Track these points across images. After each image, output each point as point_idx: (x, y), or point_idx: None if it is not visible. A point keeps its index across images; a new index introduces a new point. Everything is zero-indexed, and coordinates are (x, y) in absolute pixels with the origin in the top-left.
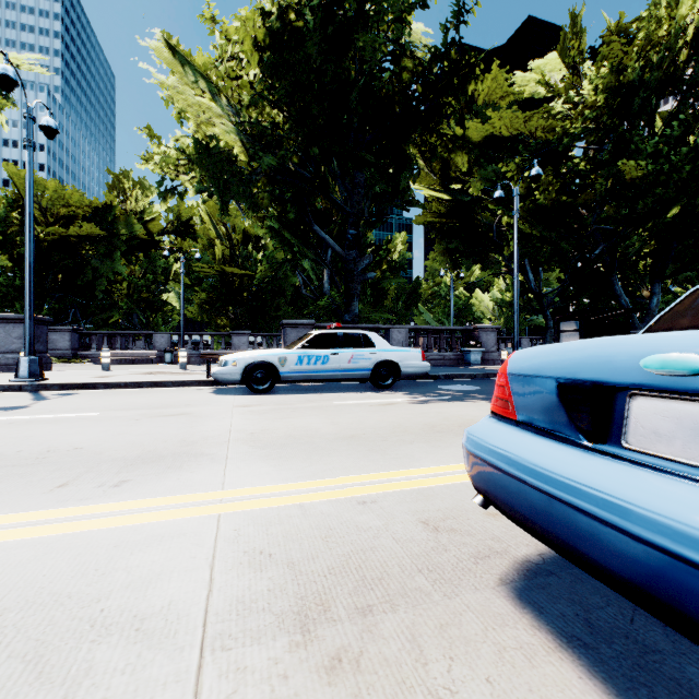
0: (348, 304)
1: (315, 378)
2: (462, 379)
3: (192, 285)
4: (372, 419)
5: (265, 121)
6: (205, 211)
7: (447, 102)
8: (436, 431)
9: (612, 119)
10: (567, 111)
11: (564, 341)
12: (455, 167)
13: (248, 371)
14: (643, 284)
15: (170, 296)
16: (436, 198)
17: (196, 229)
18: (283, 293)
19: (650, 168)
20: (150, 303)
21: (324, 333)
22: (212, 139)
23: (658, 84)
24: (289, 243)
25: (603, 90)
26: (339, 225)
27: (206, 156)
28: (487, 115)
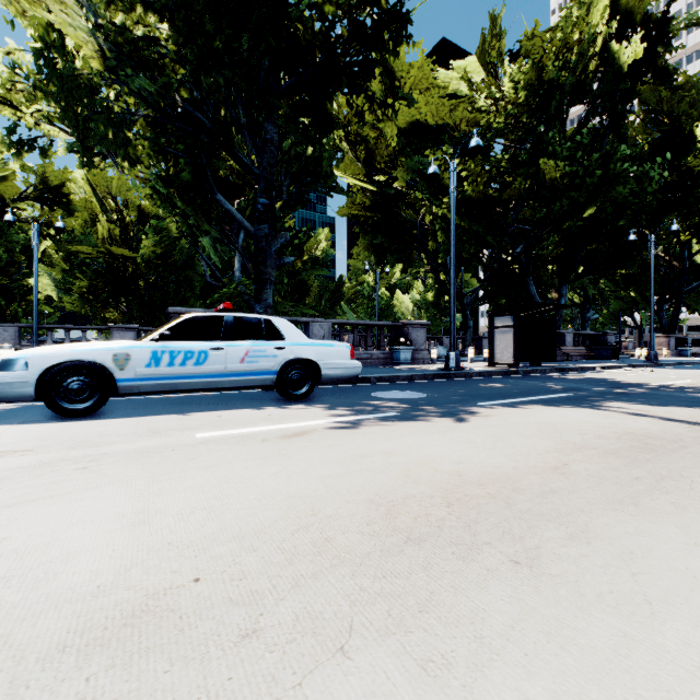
0: (260, 291)
1: (183, 387)
2: (398, 382)
3: (75, 272)
4: (251, 491)
5: (138, 32)
6: (87, 179)
7: (376, 59)
8: (404, 539)
9: (531, 119)
10: (490, 108)
11: (497, 338)
12: (380, 158)
13: (49, 379)
14: (552, 286)
15: (45, 284)
16: (360, 189)
17: (70, 199)
18: (190, 284)
19: (567, 169)
20: (7, 289)
21: (203, 317)
22: (62, 53)
23: (571, 90)
24: (185, 214)
25: (525, 87)
26: (252, 204)
27: (55, 78)
28: (413, 103)
